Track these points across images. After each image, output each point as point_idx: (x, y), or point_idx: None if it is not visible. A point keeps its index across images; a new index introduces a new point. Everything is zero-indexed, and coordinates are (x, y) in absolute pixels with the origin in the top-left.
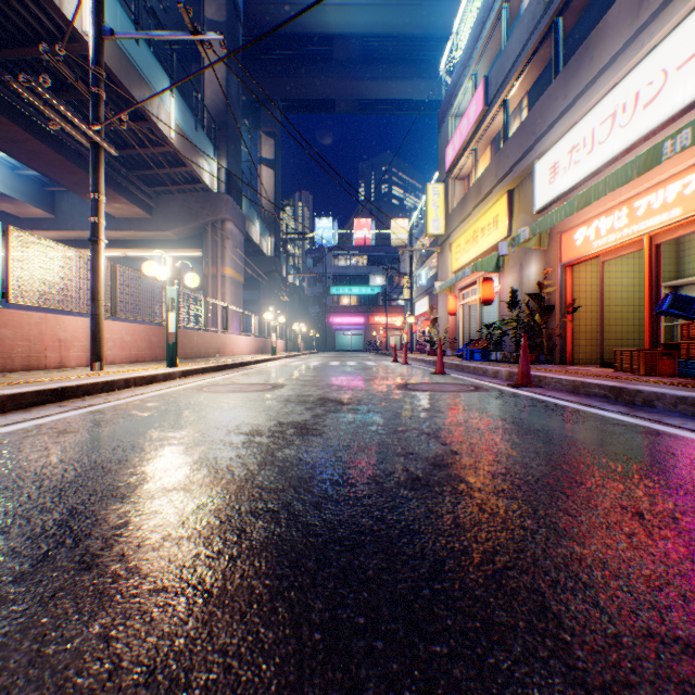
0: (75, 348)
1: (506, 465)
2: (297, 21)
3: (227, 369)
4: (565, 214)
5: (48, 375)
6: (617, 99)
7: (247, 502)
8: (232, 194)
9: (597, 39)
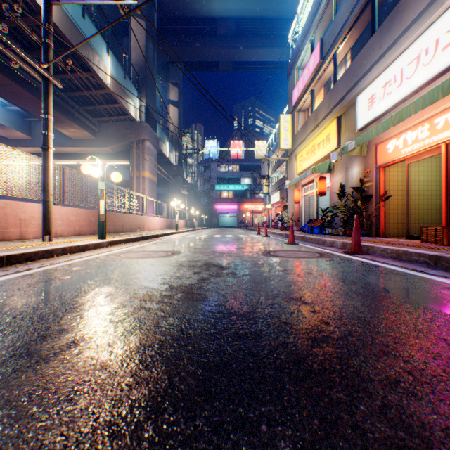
0: (32, 225)
1: (382, 340)
2: (192, 8)
3: (143, 240)
4: (382, 129)
5: (8, 245)
6: (421, 45)
7: (110, 403)
8: (150, 123)
9: (406, 3)
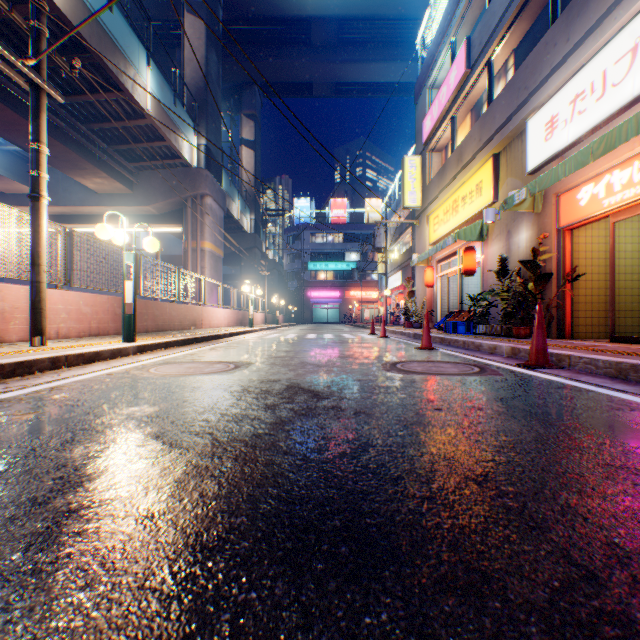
0: (16, 320)
1: None
2: (275, 3)
3: (196, 343)
4: (576, 165)
5: None
6: (639, 29)
7: None
8: (212, 170)
9: None
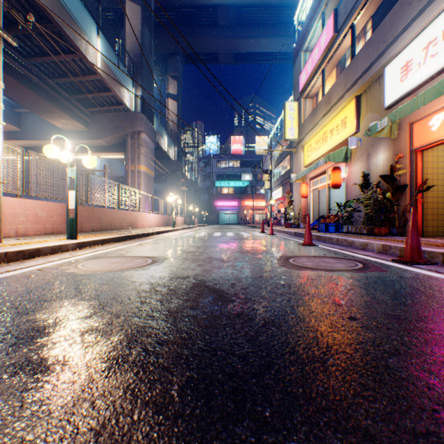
0: None
1: None
2: None
3: (129, 239)
4: (435, 94)
5: None
6: None
7: None
8: (146, 114)
9: None
